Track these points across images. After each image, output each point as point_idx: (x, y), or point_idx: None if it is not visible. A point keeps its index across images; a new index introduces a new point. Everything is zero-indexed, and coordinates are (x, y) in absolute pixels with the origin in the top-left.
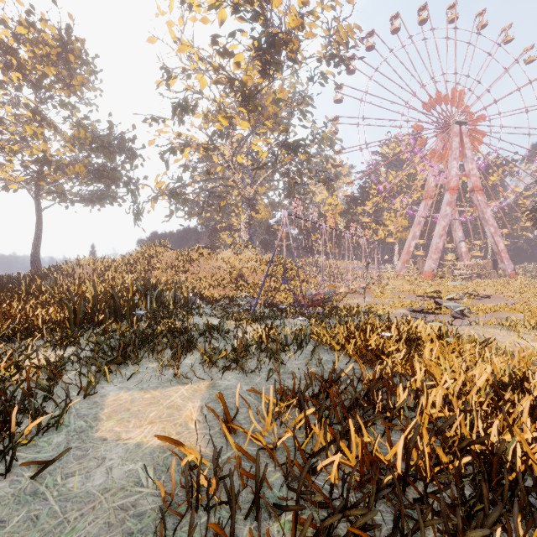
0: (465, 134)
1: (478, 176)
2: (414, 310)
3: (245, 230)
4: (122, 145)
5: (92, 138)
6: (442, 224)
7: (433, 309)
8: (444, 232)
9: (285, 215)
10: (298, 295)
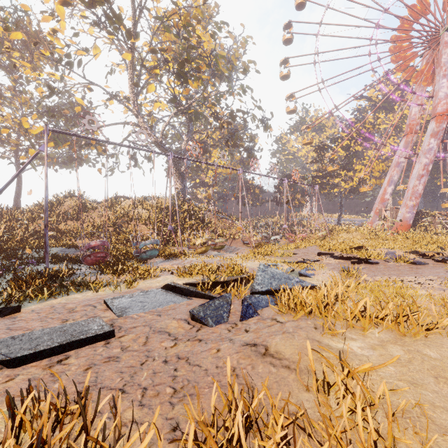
0: None
1: None
2: (168, 285)
3: (177, 180)
4: (81, 111)
5: (52, 107)
6: (423, 161)
7: (214, 284)
8: (425, 171)
9: (44, 131)
10: (98, 248)
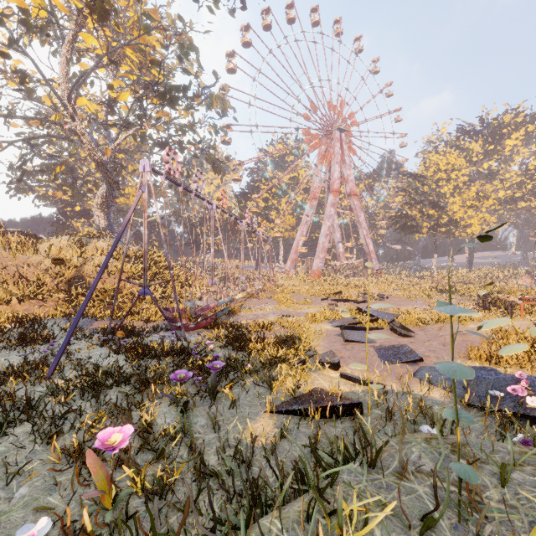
0: (344, 141)
1: (354, 182)
2: (348, 327)
3: (101, 212)
4: None
5: None
6: (328, 224)
7: (366, 321)
8: (329, 231)
9: (146, 168)
10: (173, 310)
